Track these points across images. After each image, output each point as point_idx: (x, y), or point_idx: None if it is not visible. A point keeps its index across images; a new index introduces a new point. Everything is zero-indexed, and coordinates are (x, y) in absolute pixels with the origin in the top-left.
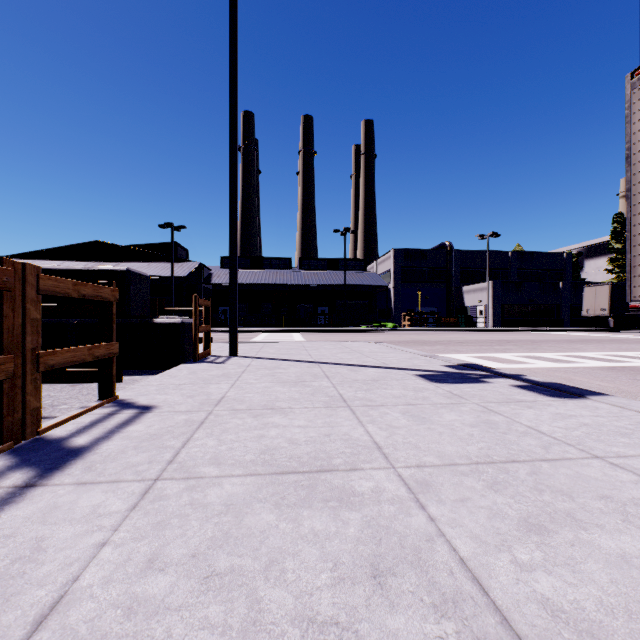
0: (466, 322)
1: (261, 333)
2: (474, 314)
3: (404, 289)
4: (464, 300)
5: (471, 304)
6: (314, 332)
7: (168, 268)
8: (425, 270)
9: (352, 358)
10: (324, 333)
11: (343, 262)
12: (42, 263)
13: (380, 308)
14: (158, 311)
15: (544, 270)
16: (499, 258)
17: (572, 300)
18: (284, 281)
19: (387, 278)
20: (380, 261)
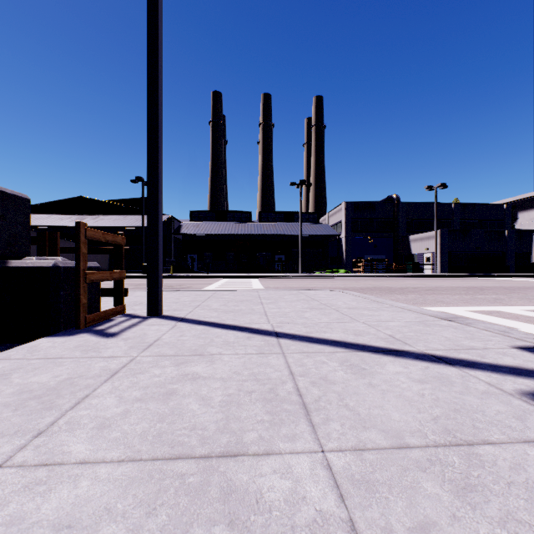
0: (415, 268)
1: (222, 279)
2: (421, 261)
3: (354, 238)
4: (411, 248)
5: (418, 252)
6: (272, 278)
7: (141, 220)
8: (374, 221)
9: (331, 322)
10: (281, 279)
11: (298, 215)
12: (32, 216)
13: (332, 256)
14: (48, 250)
15: (485, 220)
16: (443, 209)
17: (517, 247)
18: (245, 231)
19: (338, 228)
20: (332, 213)
